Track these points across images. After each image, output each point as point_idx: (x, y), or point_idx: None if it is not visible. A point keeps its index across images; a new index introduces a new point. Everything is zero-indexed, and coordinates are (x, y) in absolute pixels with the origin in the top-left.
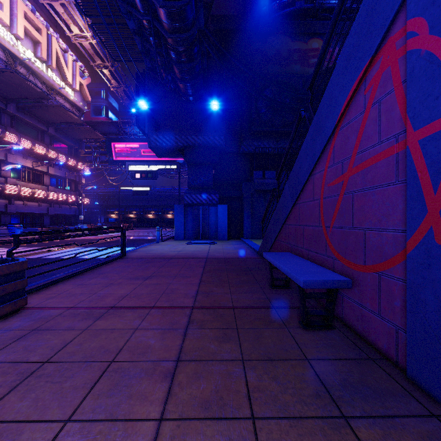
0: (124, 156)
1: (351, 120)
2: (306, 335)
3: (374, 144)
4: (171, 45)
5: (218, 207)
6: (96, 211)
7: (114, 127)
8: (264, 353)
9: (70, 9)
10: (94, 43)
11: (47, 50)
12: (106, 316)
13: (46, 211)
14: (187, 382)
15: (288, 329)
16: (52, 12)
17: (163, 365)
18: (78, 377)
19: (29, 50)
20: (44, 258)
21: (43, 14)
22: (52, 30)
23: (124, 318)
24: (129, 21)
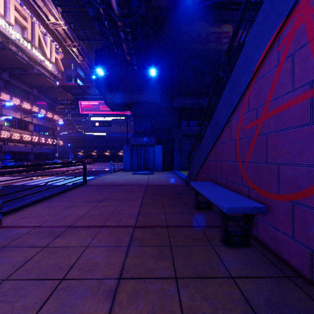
0: (87, 111)
1: (265, 73)
2: (229, 253)
3: (288, 91)
4: (121, 27)
5: (155, 147)
6: (68, 150)
7: (80, 89)
8: (194, 270)
9: (48, 3)
10: (66, 28)
11: (31, 33)
12: (64, 234)
13: (31, 150)
14: (127, 302)
15: (213, 247)
16: (35, 5)
17: (107, 283)
18: (30, 296)
19: (18, 33)
20: (26, 185)
21: (28, 8)
22: (35, 19)
23: (78, 236)
24: (89, 8)
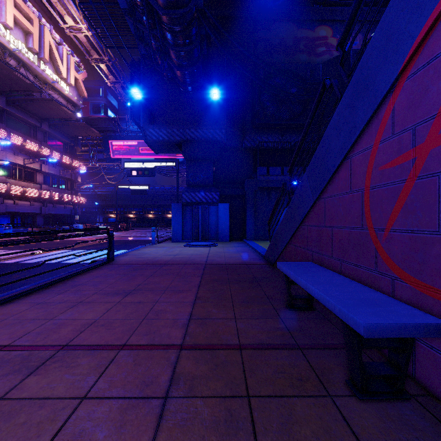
0: (122, 154)
1: (436, 55)
2: (369, 417)
3: None
4: (167, 24)
5: (219, 205)
6: (95, 211)
7: (111, 123)
8: None
9: None
10: (90, 35)
11: (39, 42)
12: (47, 366)
13: (39, 211)
14: None
15: (333, 400)
16: (45, 1)
17: None
18: None
19: (20, 41)
20: (21, 263)
21: (36, 5)
22: (45, 21)
23: (73, 371)
24: None
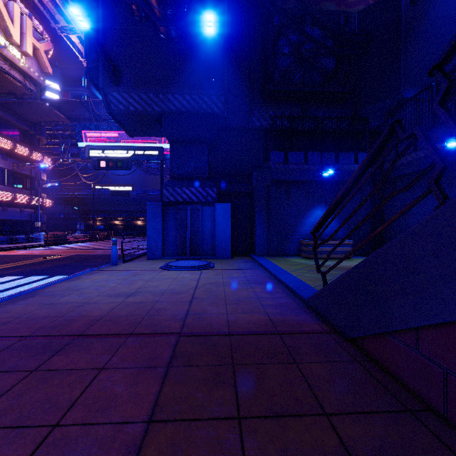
0: None
1: None
2: None
3: None
4: None
5: (216, 206)
6: (75, 217)
7: (85, 109)
8: None
9: None
10: None
11: None
12: None
13: None
14: None
15: None
16: None
17: None
18: None
19: None
20: None
21: None
22: None
23: None
24: None
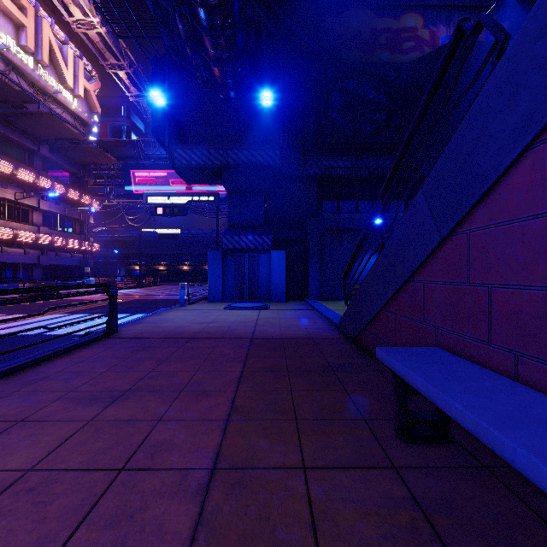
0: (147, 188)
1: None
2: None
3: None
4: None
5: (272, 253)
6: (115, 261)
7: (133, 148)
8: None
9: None
10: (104, 32)
11: (35, 38)
12: None
13: (36, 261)
14: None
15: None
16: None
17: None
18: None
19: (9, 36)
20: None
21: None
22: (44, 13)
23: None
24: None
